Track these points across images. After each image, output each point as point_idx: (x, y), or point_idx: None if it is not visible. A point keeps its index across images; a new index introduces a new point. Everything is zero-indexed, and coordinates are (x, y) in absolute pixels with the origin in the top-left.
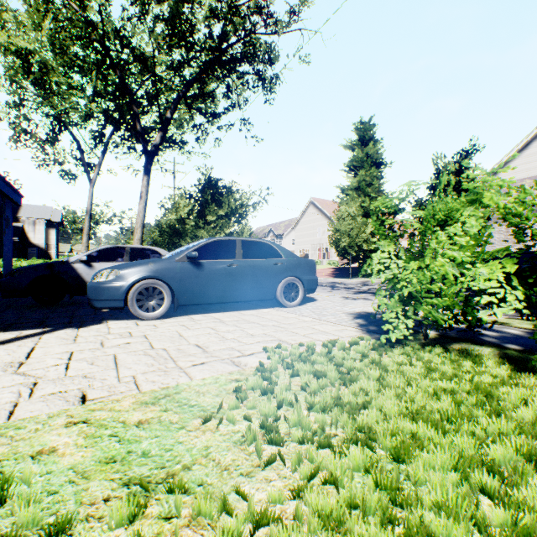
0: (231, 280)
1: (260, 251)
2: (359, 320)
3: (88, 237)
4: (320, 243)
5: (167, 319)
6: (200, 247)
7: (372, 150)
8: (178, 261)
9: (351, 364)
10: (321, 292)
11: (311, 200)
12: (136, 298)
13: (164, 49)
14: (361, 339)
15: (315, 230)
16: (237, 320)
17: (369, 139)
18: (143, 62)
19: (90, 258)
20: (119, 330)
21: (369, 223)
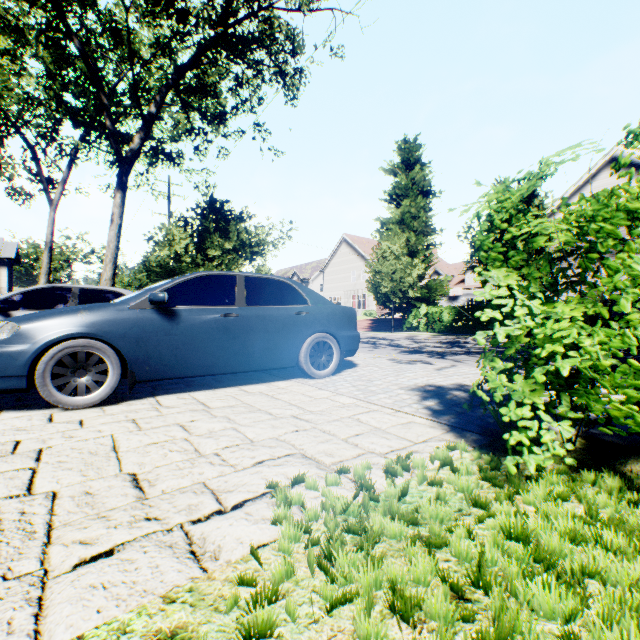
0: (226, 339)
1: (274, 293)
2: (430, 403)
3: (48, 278)
4: (355, 290)
5: (113, 405)
6: (175, 285)
7: (418, 176)
8: (134, 308)
9: (470, 548)
10: (361, 352)
11: (344, 236)
12: (51, 372)
13: (145, 17)
14: (450, 448)
15: (348, 273)
16: (232, 407)
17: (415, 162)
18: (115, 33)
19: (8, 303)
20: (1, 435)
21: (416, 264)
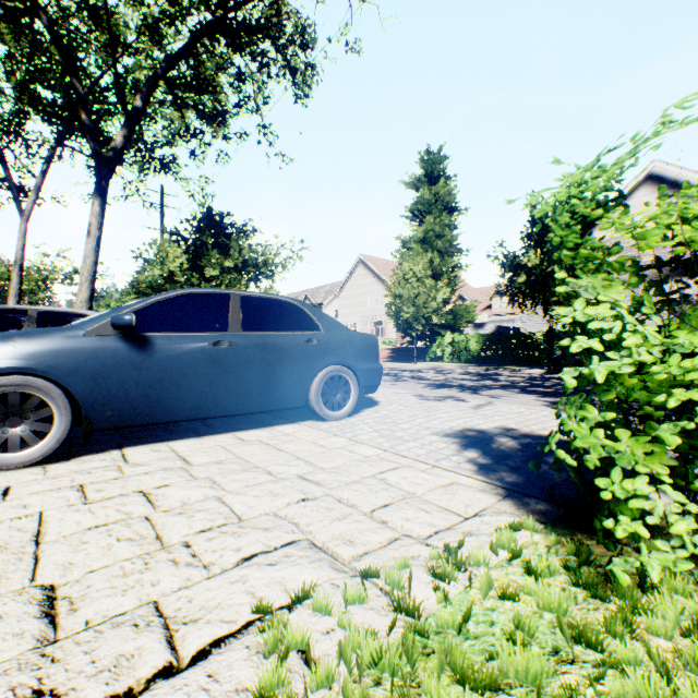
0: (216, 374)
1: (278, 317)
2: (473, 454)
3: (18, 301)
4: (373, 316)
5: (61, 463)
6: (148, 305)
7: (442, 190)
8: (91, 334)
9: None
10: (382, 386)
11: (361, 257)
12: None
13: None
14: (514, 528)
15: (365, 298)
16: (220, 463)
17: (439, 176)
18: (92, 12)
19: None
20: None
21: (440, 288)
